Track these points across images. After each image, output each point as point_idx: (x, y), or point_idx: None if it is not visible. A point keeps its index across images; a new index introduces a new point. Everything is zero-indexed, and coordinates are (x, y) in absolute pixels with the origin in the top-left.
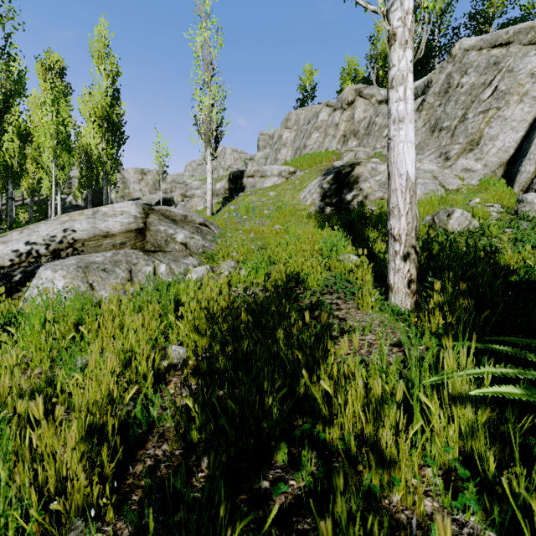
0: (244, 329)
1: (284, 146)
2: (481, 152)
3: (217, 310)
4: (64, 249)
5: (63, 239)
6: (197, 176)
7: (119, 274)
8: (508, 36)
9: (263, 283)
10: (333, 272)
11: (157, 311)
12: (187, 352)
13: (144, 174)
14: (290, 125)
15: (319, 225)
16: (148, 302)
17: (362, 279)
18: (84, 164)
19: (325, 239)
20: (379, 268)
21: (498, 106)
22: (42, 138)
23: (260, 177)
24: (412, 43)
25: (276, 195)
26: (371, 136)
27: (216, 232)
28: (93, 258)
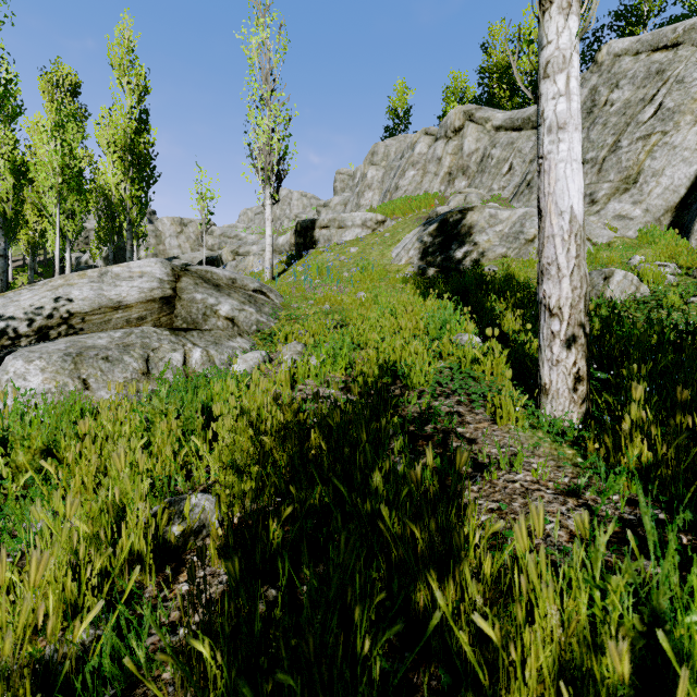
0: (316, 459)
1: (369, 187)
2: (641, 193)
3: (272, 425)
4: (55, 327)
5: (53, 313)
6: (254, 228)
7: (129, 364)
8: (676, 35)
9: (343, 378)
10: (446, 361)
11: (176, 427)
12: (218, 504)
13: (184, 225)
14: (376, 160)
15: (420, 293)
16: (162, 414)
17: (491, 372)
18: (102, 211)
19: (432, 313)
20: (519, 356)
21: (664, 130)
22: (41, 174)
23: (337, 228)
24: (578, 7)
25: (359, 252)
26: (486, 174)
27: (277, 302)
28: (93, 340)
